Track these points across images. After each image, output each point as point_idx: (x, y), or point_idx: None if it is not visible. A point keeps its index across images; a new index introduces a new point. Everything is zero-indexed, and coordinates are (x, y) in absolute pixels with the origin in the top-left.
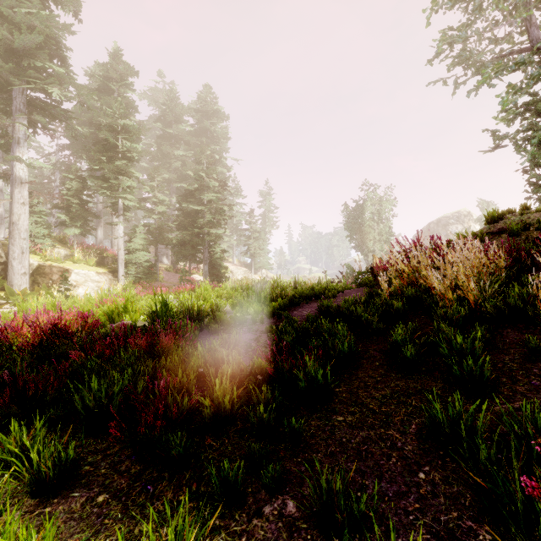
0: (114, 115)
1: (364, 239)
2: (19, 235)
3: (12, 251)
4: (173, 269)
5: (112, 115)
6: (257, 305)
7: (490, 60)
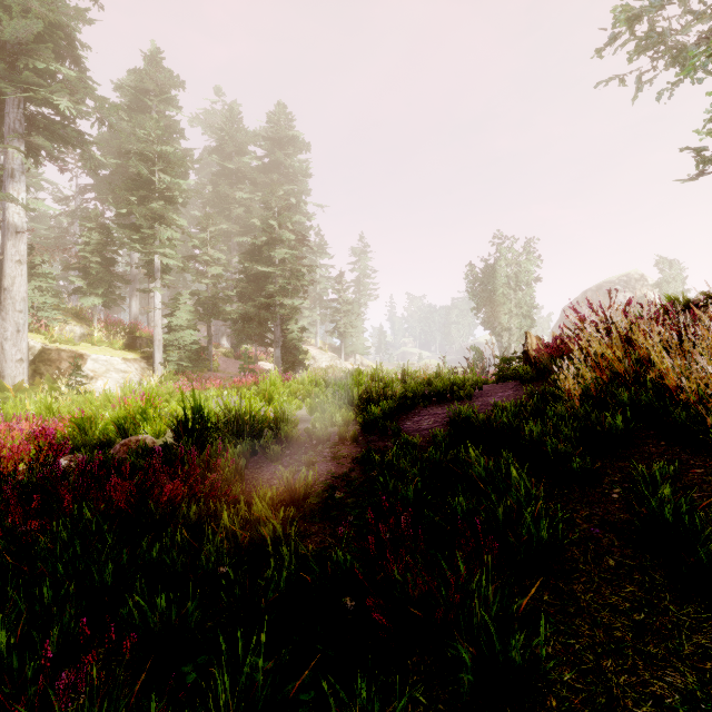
0: (148, 138)
1: (496, 313)
2: (12, 306)
3: (3, 329)
4: (234, 354)
5: (146, 138)
6: (347, 410)
7: (696, 41)
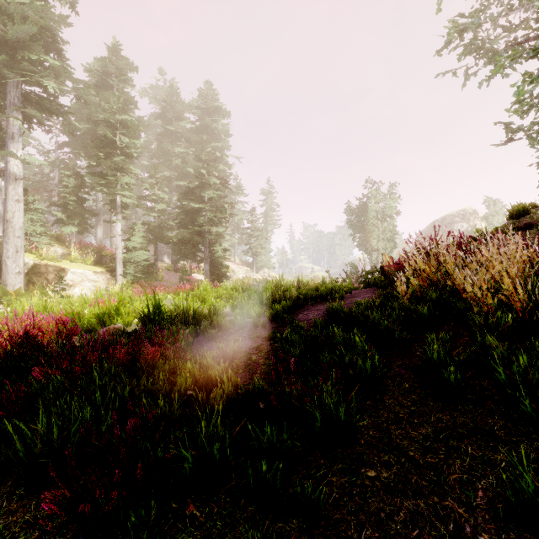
0: (112, 110)
1: (368, 238)
2: (13, 233)
3: (6, 250)
4: (174, 268)
5: (110, 110)
6: (258, 307)
7: (504, 48)
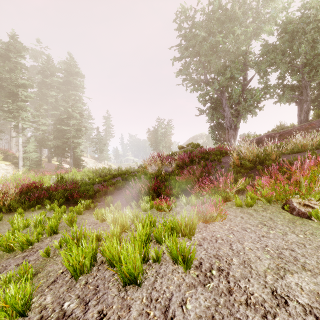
0: (16, 76)
1: (158, 146)
2: None
3: None
4: (49, 161)
5: (15, 76)
6: (100, 178)
7: (196, 82)
